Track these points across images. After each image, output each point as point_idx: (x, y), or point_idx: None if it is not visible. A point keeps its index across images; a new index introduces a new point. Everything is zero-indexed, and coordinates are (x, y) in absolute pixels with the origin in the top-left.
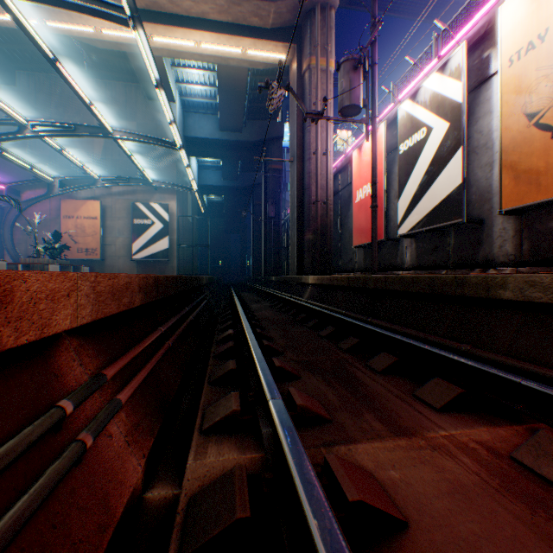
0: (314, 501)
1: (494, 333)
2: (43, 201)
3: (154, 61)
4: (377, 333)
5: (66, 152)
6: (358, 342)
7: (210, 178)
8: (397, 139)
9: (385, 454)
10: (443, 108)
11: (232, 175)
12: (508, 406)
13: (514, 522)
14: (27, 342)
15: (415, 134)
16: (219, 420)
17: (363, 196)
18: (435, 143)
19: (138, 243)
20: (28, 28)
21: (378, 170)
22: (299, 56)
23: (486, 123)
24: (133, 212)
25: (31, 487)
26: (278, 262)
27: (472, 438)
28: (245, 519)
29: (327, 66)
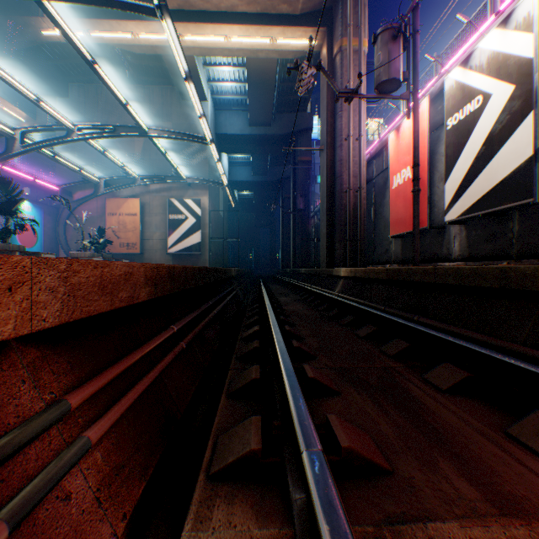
0: None
1: None
2: (91, 201)
3: (182, 52)
4: (432, 337)
5: (108, 153)
6: (407, 347)
7: (240, 174)
8: (444, 113)
9: None
10: (506, 68)
11: (262, 170)
12: None
13: None
14: None
15: (467, 104)
16: (231, 461)
17: (401, 181)
18: (495, 112)
19: (173, 237)
20: (68, 31)
21: (419, 151)
22: (329, 39)
23: None
24: (168, 208)
25: None
26: (307, 254)
27: None
28: None
29: (359, 46)
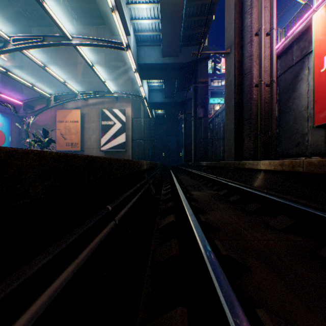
0: None
1: None
2: (47, 112)
3: None
4: None
5: (49, 69)
6: None
7: (156, 97)
8: None
9: None
10: None
11: (171, 94)
12: None
13: None
14: None
15: None
16: None
17: None
18: None
19: (104, 138)
20: None
21: None
22: None
23: None
24: (101, 116)
25: None
26: (205, 151)
27: None
28: None
29: None
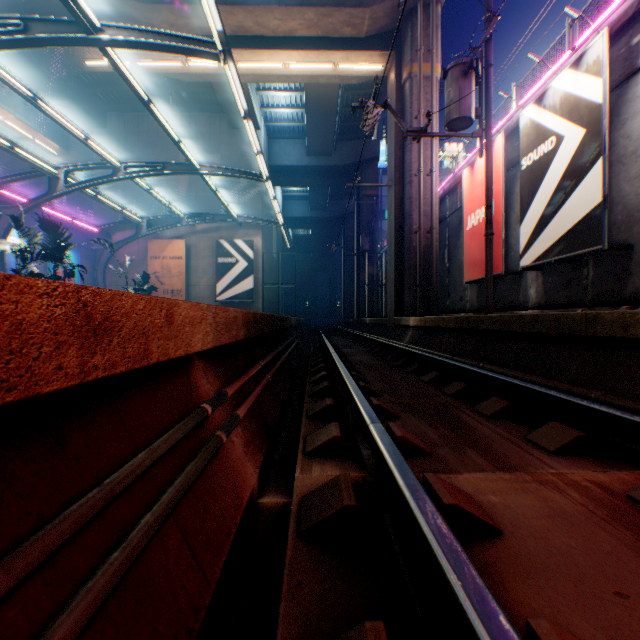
0: (411, 485)
1: (633, 379)
2: (132, 243)
3: (242, 92)
4: (487, 378)
5: (154, 191)
6: (465, 387)
7: (296, 209)
8: (519, 152)
9: (486, 483)
10: (577, 111)
11: (321, 205)
12: (634, 450)
13: (614, 542)
14: (180, 356)
15: (541, 145)
16: (320, 444)
17: (475, 222)
18: (567, 155)
19: (222, 283)
20: (127, 74)
21: (494, 191)
22: (398, 64)
23: (636, 125)
24: (217, 251)
25: (196, 457)
26: (373, 302)
27: (585, 478)
28: (352, 507)
29: (431, 73)
